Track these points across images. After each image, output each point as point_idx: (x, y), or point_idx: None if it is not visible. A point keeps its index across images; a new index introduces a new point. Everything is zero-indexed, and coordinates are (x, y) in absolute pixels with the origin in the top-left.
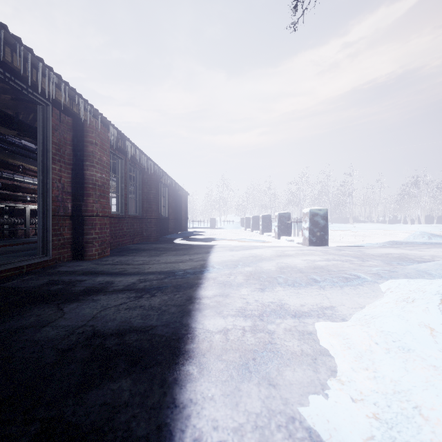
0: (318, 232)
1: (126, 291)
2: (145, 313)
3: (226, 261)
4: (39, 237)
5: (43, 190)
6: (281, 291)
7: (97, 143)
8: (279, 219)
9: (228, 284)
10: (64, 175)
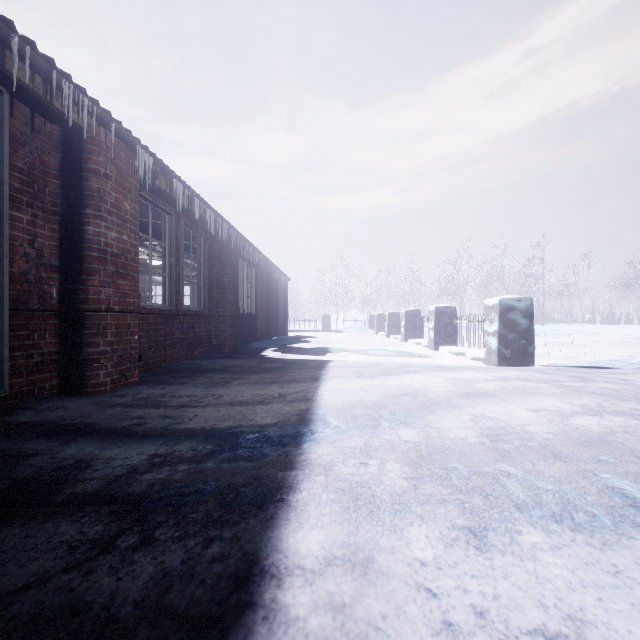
0: (516, 340)
1: (92, 505)
2: None
3: (352, 405)
4: None
5: None
6: (546, 551)
7: (108, 174)
8: (436, 317)
9: (366, 496)
10: (43, 234)
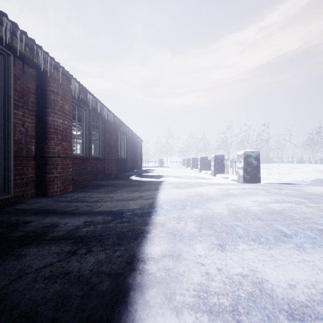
0: (251, 171)
1: (63, 240)
2: (64, 292)
3: (173, 200)
4: (1, 176)
5: (4, 133)
6: (247, 250)
7: (58, 92)
8: (215, 160)
9: (179, 234)
10: (28, 121)
